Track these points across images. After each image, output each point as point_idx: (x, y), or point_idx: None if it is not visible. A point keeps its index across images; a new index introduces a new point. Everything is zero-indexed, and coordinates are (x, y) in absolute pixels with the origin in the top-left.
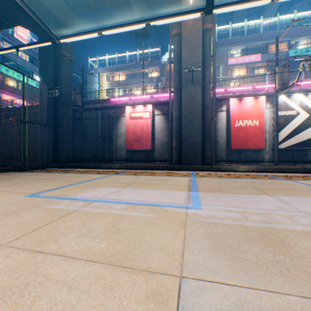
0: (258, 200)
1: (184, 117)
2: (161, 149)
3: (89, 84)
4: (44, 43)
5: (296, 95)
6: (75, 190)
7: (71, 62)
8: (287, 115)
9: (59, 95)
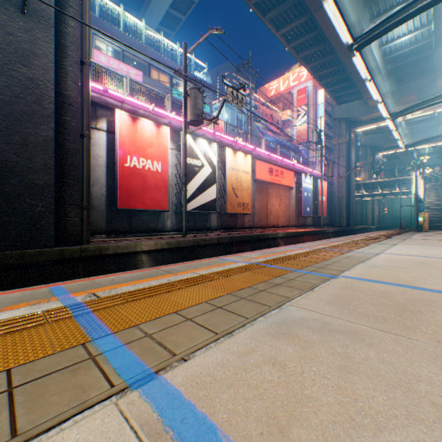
0: None
1: None
2: None
3: None
4: None
5: (202, 141)
6: None
7: None
8: (194, 165)
9: None
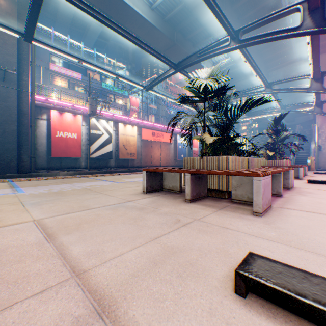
0: (61, 186)
1: None
2: None
3: None
4: None
5: (103, 121)
6: None
7: None
8: (97, 134)
9: None
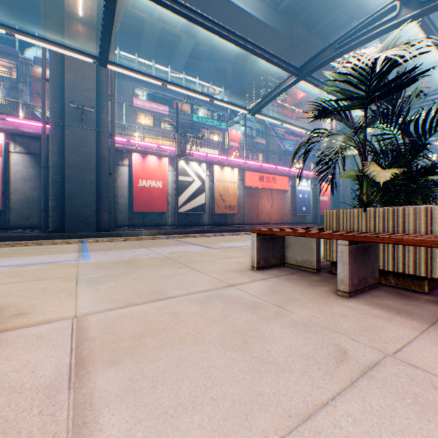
0: (136, 251)
1: (70, 166)
2: (26, 209)
3: None
4: None
5: (193, 164)
6: None
7: None
8: (186, 181)
9: None
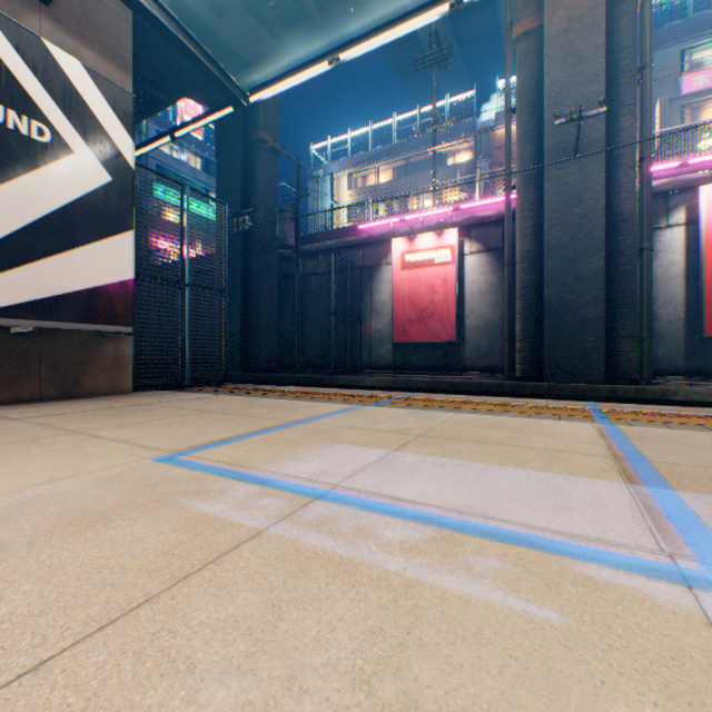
0: None
1: (549, 252)
2: (481, 340)
3: (311, 201)
4: (219, 111)
5: None
6: (269, 450)
7: (274, 156)
8: None
9: (251, 229)
